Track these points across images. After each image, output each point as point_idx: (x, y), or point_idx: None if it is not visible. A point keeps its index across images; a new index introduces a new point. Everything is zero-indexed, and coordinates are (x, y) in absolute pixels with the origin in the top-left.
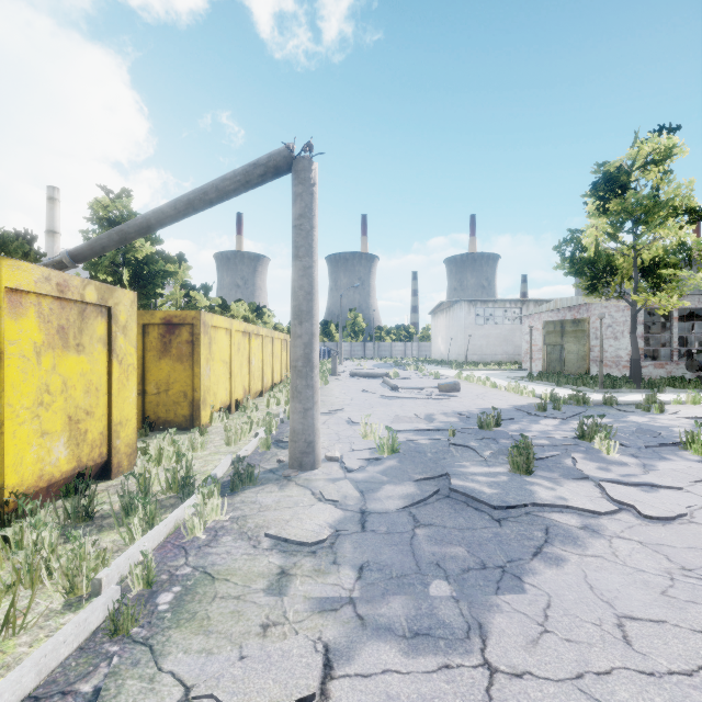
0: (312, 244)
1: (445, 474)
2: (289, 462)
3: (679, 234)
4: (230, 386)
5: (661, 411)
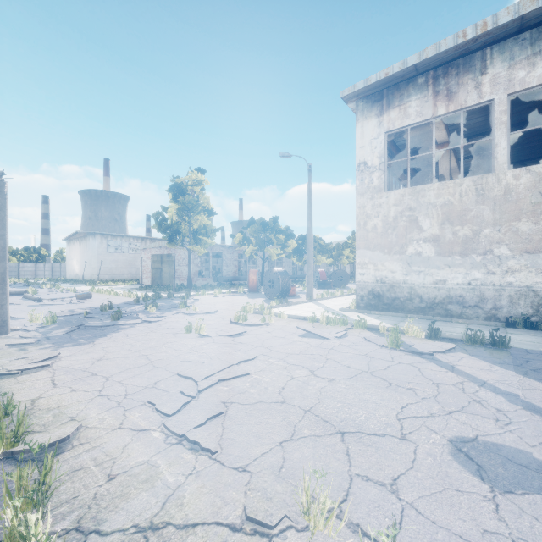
0: (6, 223)
1: (83, 324)
2: None
3: (205, 220)
4: None
5: (188, 298)
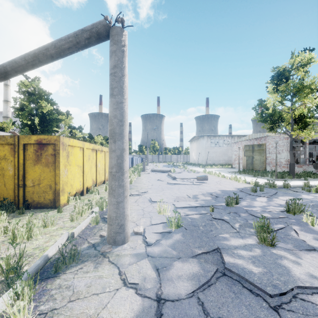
0: (122, 86)
1: (217, 248)
2: (107, 238)
3: (314, 101)
4: (83, 180)
5: (317, 192)
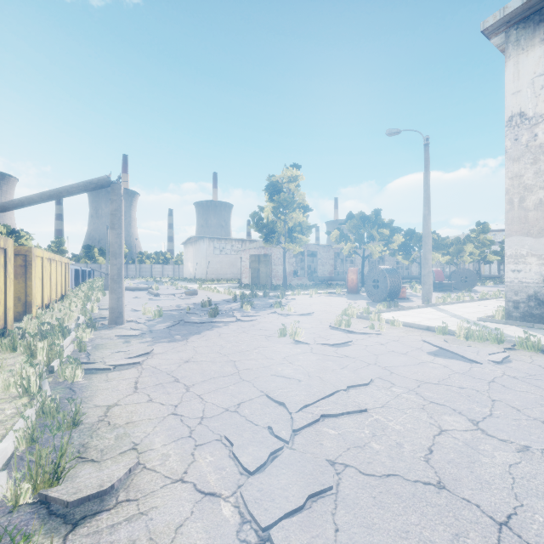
0: (121, 223)
1: (183, 320)
2: (109, 323)
3: (300, 217)
4: (43, 295)
5: (282, 298)
